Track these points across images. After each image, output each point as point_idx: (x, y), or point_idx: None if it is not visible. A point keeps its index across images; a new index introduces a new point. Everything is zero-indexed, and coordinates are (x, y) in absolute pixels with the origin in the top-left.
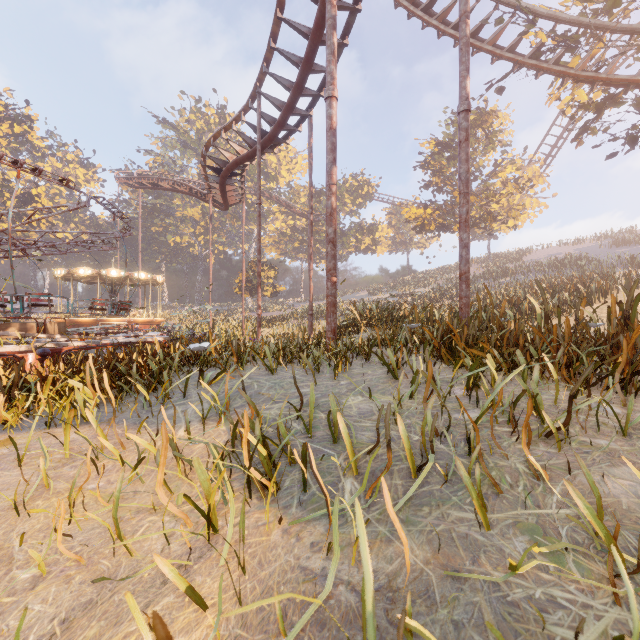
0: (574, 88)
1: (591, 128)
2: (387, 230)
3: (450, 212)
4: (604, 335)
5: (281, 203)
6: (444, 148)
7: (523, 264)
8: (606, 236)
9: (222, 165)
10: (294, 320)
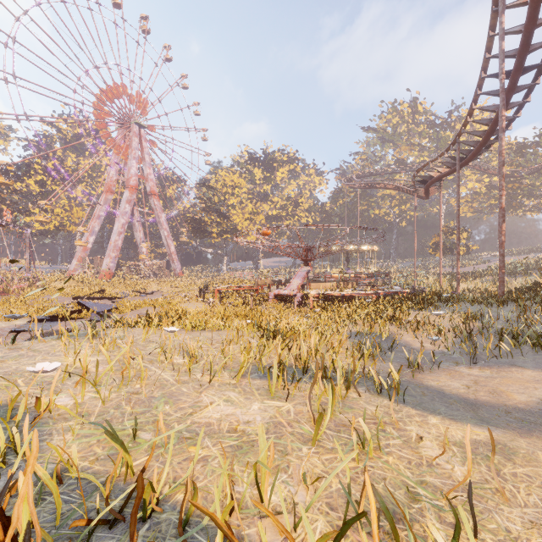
0: None
1: None
2: None
3: None
4: None
5: (474, 167)
6: None
7: None
8: None
9: (427, 179)
10: (488, 276)
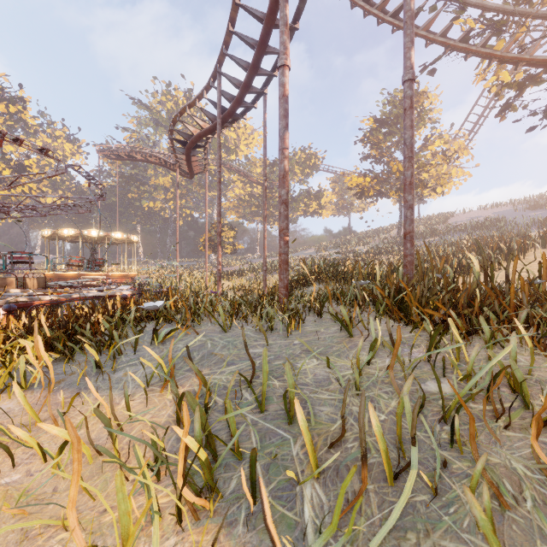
0: (498, 69)
1: (512, 105)
2: (331, 196)
3: (386, 180)
4: (546, 292)
5: (240, 173)
6: (381, 124)
7: (449, 225)
8: (520, 201)
9: (187, 138)
10: (251, 274)
